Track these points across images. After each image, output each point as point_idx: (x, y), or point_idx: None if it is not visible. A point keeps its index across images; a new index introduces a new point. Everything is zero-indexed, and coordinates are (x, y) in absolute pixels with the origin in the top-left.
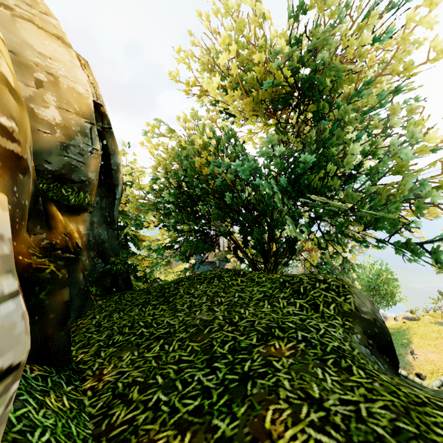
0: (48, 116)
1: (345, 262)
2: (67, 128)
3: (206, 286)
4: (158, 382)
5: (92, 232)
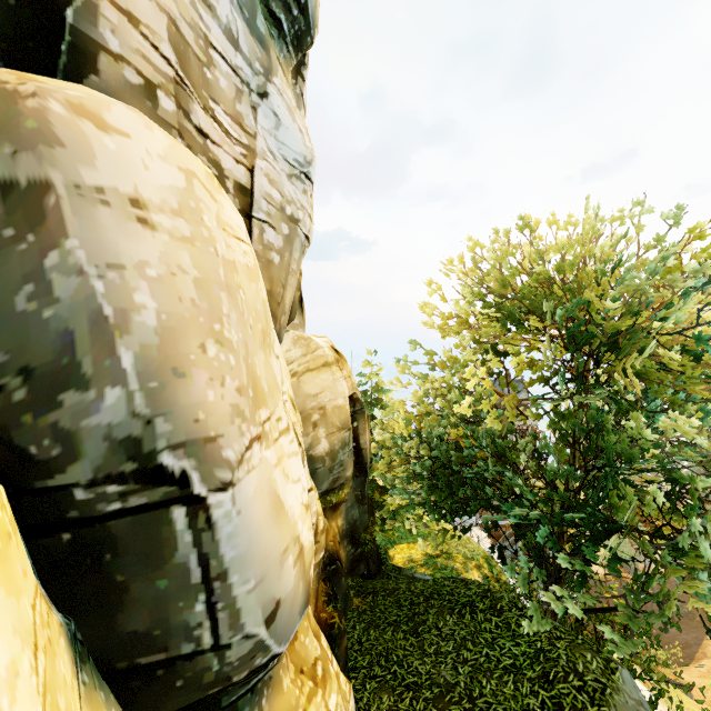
0: (321, 450)
1: None
2: (332, 451)
3: (456, 619)
4: None
5: (347, 519)
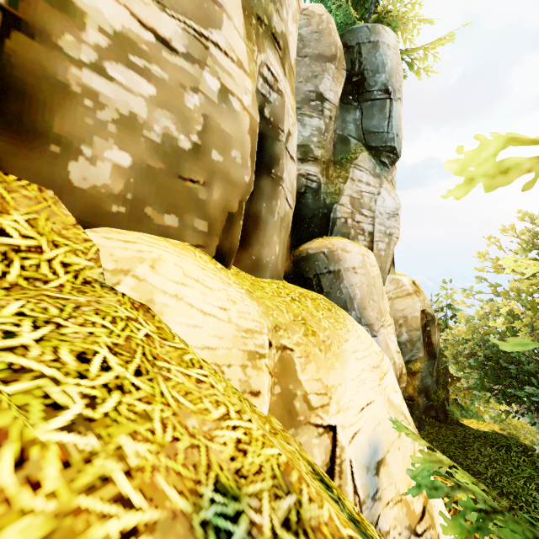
0: (405, 339)
1: None
2: (412, 341)
3: (494, 450)
4: None
5: (422, 382)
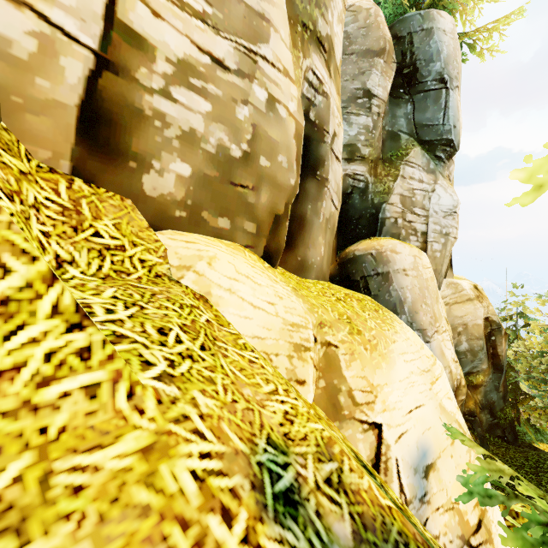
0: (464, 349)
1: None
2: (473, 351)
3: None
4: None
5: (486, 397)
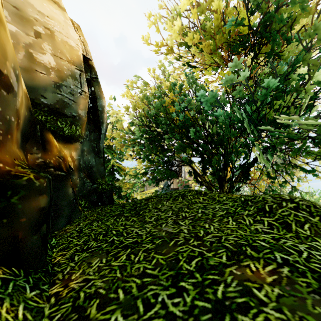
0: (45, 61)
1: (293, 189)
2: (60, 71)
3: (172, 202)
4: (119, 298)
5: (82, 158)
